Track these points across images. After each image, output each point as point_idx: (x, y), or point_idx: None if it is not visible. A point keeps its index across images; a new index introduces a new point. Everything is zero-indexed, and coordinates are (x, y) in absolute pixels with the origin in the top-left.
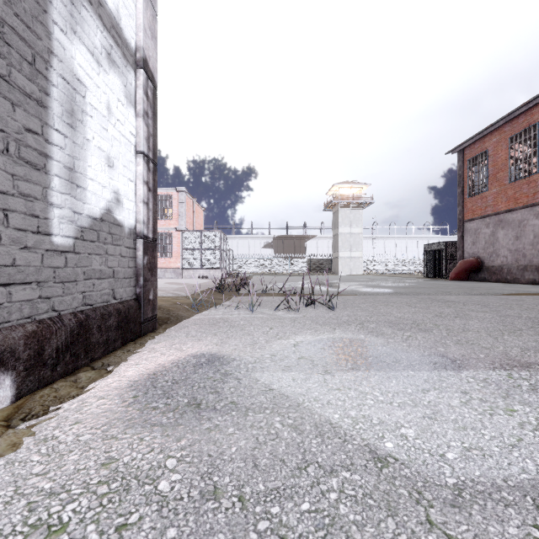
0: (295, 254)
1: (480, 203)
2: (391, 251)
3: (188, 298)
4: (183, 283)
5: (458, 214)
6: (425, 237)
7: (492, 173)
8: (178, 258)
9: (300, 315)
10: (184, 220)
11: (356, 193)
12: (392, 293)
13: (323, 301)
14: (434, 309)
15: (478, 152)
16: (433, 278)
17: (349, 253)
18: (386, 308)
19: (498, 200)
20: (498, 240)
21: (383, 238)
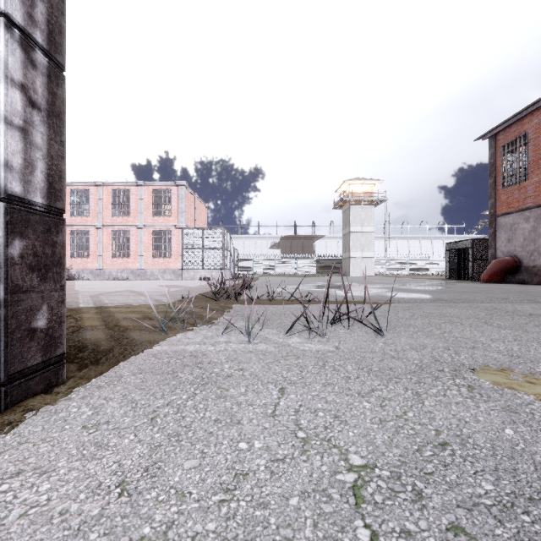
0: (303, 255)
1: (517, 194)
2: (403, 251)
3: (169, 308)
4: (178, 285)
5: (489, 208)
6: (440, 237)
7: (533, 159)
8: (178, 258)
9: (329, 346)
10: (184, 216)
11: (368, 190)
12: (433, 300)
13: (357, 317)
14: (538, 332)
15: (515, 137)
16: (457, 279)
17: (360, 253)
18: (458, 329)
19: (540, 189)
20: (540, 236)
21: (395, 238)
